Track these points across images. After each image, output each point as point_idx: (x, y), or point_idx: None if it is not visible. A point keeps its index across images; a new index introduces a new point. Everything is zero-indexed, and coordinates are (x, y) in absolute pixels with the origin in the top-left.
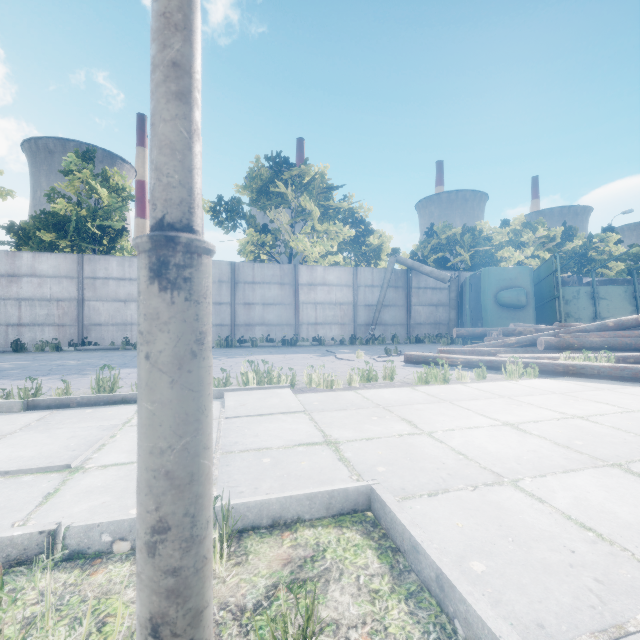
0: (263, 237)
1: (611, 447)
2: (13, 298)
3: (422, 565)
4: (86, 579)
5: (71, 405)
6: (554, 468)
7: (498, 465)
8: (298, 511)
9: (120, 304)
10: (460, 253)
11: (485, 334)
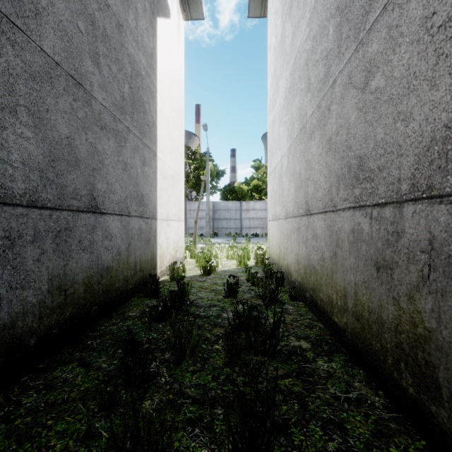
0: None
1: None
2: (247, 218)
3: None
4: None
5: None
6: None
7: None
8: None
9: None
10: None
11: None
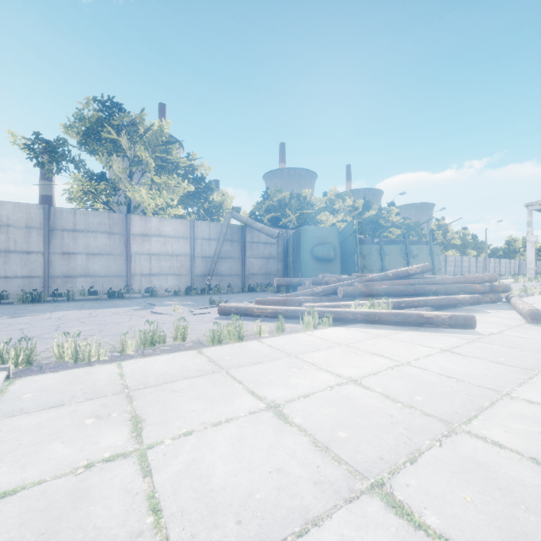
0: (94, 184)
1: (376, 438)
2: None
3: None
4: None
5: None
6: (290, 522)
7: (200, 538)
8: None
9: None
10: (289, 214)
11: (300, 284)
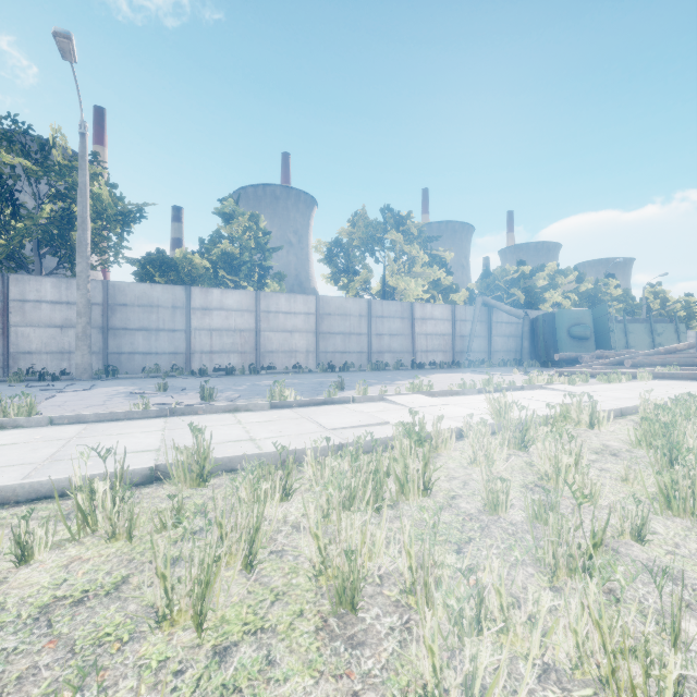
0: (369, 276)
1: None
2: (206, 329)
3: None
4: None
5: (489, 392)
6: None
7: None
8: None
9: (287, 334)
10: (513, 293)
11: (577, 358)
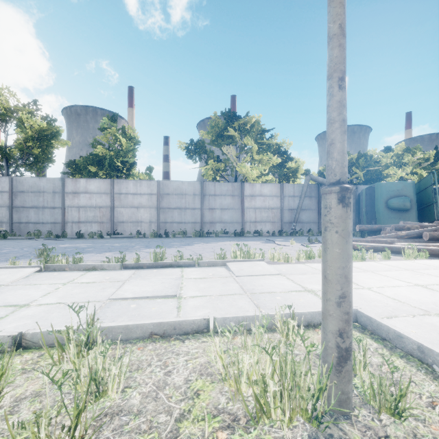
0: (219, 165)
1: None
2: (75, 206)
3: (405, 343)
4: (232, 340)
5: (144, 267)
6: None
7: (423, 306)
8: (320, 319)
9: (134, 209)
10: (355, 172)
11: (380, 229)
